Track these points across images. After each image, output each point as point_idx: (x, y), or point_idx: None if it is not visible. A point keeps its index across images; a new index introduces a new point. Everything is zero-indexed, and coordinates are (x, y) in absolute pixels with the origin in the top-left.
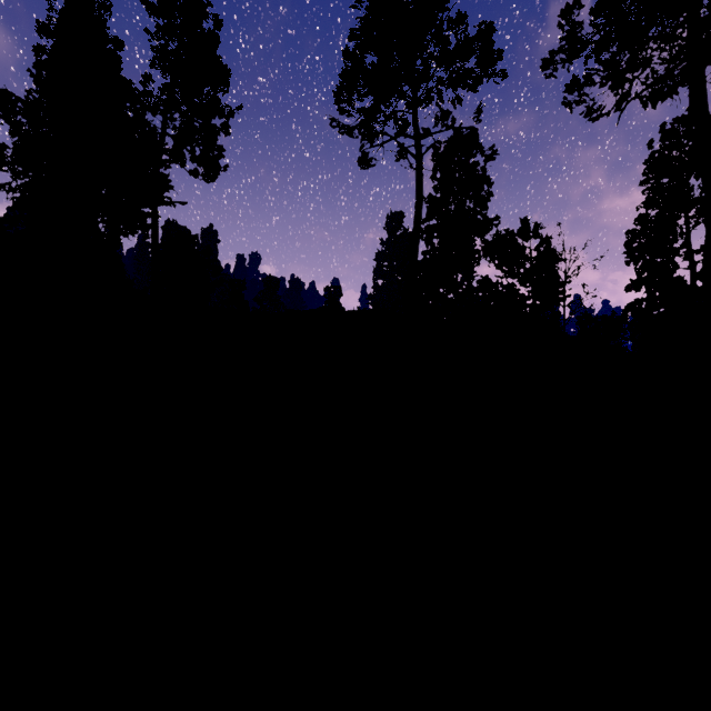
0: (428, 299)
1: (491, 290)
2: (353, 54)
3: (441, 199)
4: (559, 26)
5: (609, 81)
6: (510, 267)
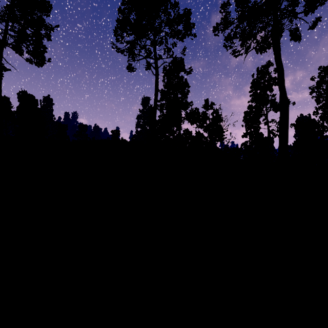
0: (161, 138)
1: (189, 135)
2: (123, 11)
3: (167, 91)
4: (220, 12)
5: (242, 39)
6: (199, 122)
